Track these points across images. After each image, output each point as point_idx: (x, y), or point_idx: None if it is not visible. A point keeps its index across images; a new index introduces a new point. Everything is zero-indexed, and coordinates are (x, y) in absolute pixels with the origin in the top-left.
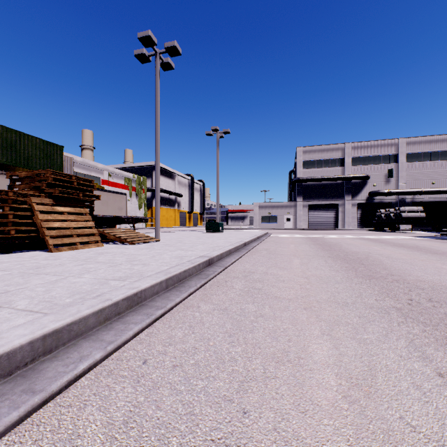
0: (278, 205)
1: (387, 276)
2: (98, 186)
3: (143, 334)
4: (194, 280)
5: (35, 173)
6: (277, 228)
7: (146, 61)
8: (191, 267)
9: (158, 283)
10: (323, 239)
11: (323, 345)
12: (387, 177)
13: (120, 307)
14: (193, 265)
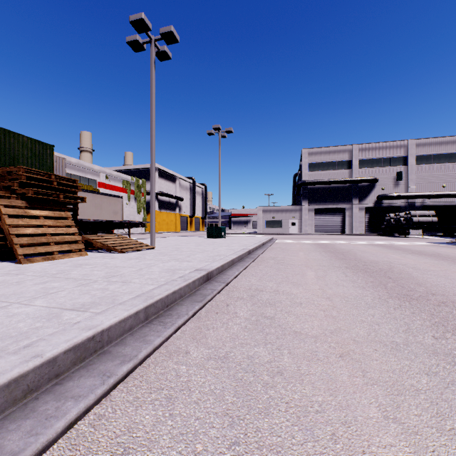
0: (283, 209)
1: (428, 295)
2: (93, 189)
3: (86, 422)
4: (186, 304)
5: (6, 171)
6: (282, 232)
7: (140, 49)
8: (183, 286)
9: (133, 315)
10: (333, 246)
11: (397, 451)
12: (396, 179)
13: (60, 365)
14: (186, 282)
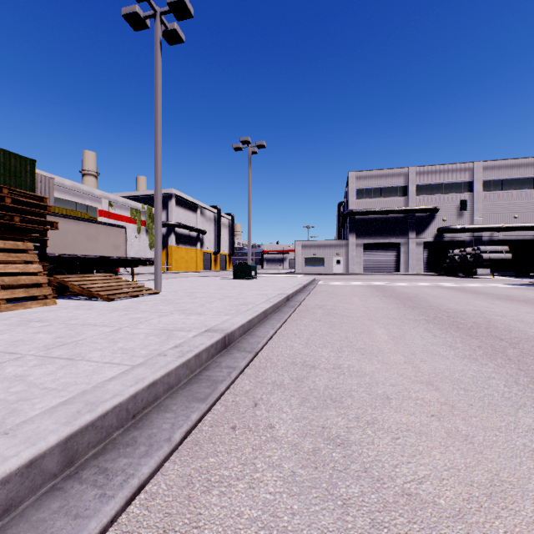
0: (325, 244)
1: None
2: (89, 217)
3: None
4: (174, 408)
5: None
6: (324, 272)
7: (141, 26)
8: (175, 368)
9: (16, 474)
10: (392, 289)
11: None
12: (460, 209)
13: None
14: (182, 359)
